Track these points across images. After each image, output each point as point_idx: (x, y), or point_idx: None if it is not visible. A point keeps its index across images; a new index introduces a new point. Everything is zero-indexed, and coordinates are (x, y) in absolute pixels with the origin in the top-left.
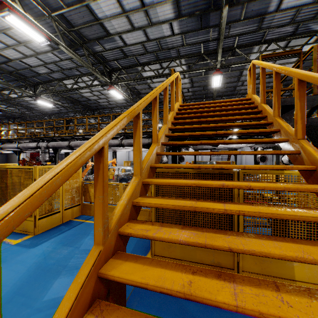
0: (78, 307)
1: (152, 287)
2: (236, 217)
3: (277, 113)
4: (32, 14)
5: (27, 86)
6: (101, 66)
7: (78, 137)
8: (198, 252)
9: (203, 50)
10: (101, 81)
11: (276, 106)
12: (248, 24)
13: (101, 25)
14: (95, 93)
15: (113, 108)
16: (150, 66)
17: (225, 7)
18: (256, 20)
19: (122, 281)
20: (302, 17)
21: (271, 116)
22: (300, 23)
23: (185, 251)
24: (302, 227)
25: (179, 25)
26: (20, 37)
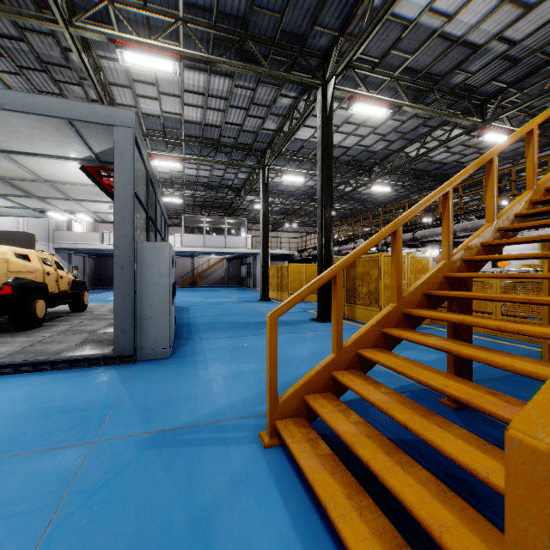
0: (430, 282)
1: (483, 275)
2: None
3: None
4: (372, 88)
5: (362, 173)
6: (465, 103)
7: (426, 224)
8: None
9: None
10: (465, 127)
11: None
12: None
13: (462, 44)
14: (455, 149)
15: None
16: None
17: None
18: None
19: (461, 276)
20: None
21: None
22: None
23: None
24: None
25: None
26: (359, 119)
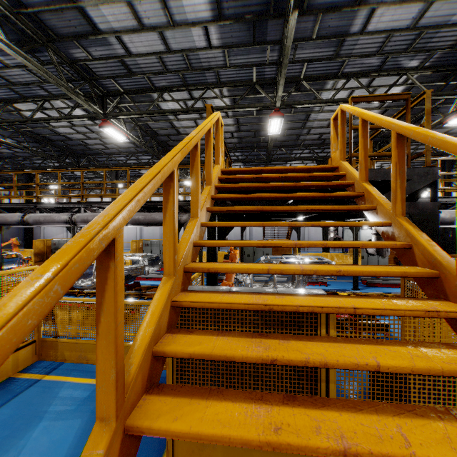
0: None
1: None
2: (324, 388)
3: (399, 208)
4: None
5: None
6: (87, 86)
7: (42, 206)
8: (256, 454)
9: (256, 77)
10: (88, 110)
11: (398, 196)
12: (321, 46)
13: (81, 12)
14: (79, 128)
15: (113, 154)
16: (173, 93)
17: (294, 12)
18: (333, 41)
19: None
20: (393, 46)
21: (386, 212)
22: (390, 54)
23: (232, 452)
24: (431, 401)
25: (220, 33)
26: None
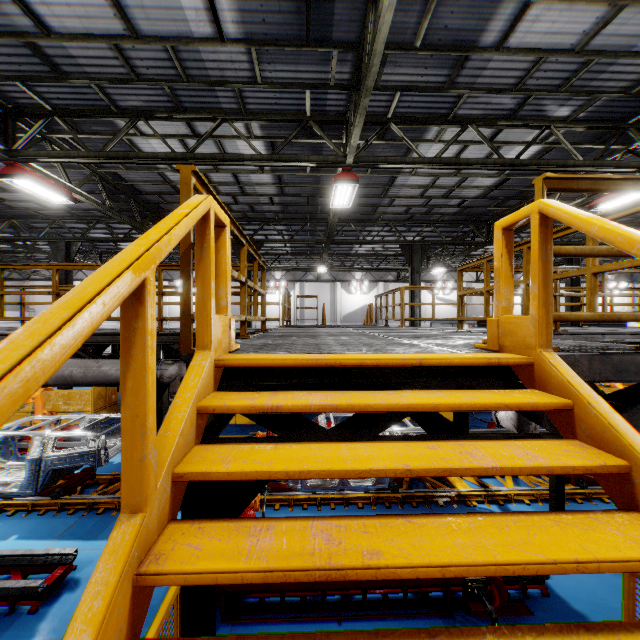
0: None
1: None
2: None
3: None
4: None
5: None
6: None
7: None
8: None
9: (312, 109)
10: None
11: None
12: (428, 63)
13: None
14: None
15: (60, 218)
16: (158, 123)
17: None
18: (448, 57)
19: None
20: (541, 79)
21: None
22: (534, 92)
23: None
24: None
25: (239, 11)
26: None
